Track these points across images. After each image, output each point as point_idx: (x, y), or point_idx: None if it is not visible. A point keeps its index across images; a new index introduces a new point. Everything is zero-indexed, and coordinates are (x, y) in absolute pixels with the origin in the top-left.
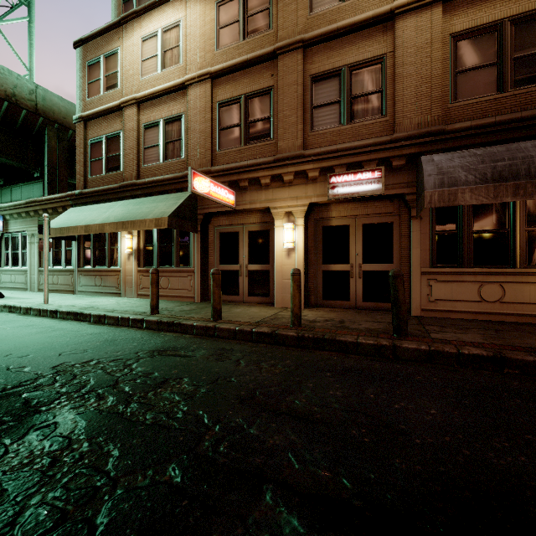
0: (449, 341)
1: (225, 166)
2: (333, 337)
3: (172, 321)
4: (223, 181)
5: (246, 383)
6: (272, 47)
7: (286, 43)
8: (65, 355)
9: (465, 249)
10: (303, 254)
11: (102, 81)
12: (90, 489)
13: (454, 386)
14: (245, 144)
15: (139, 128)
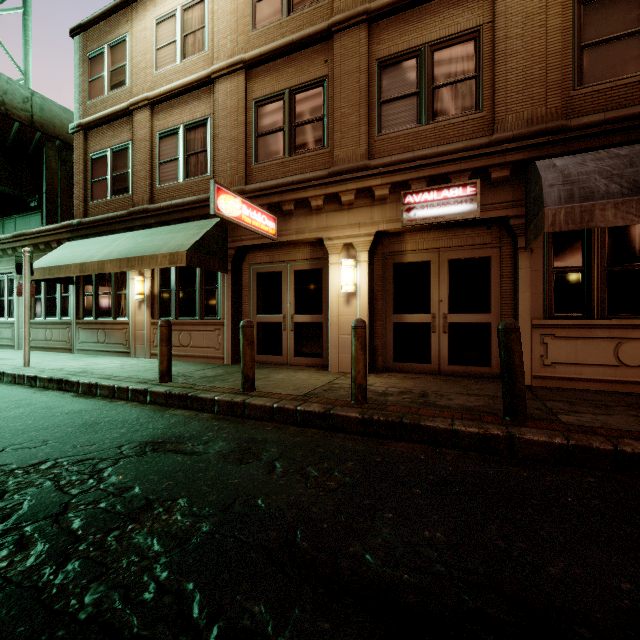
0: (592, 428)
1: (264, 184)
2: (416, 422)
3: (185, 393)
4: (260, 204)
5: (281, 512)
6: (326, 22)
7: (345, 17)
8: (10, 451)
9: (594, 293)
10: (368, 300)
11: (106, 78)
12: None
13: (635, 519)
14: (290, 154)
15: (153, 137)
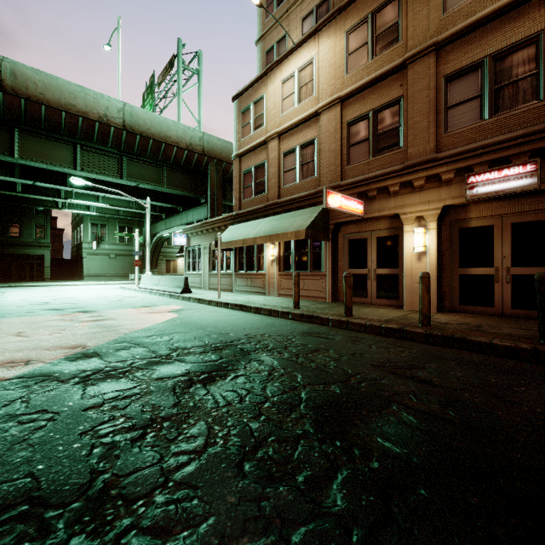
0: None
1: (354, 179)
2: (464, 337)
3: (311, 314)
4: (352, 193)
5: (377, 359)
6: (401, 59)
7: (417, 51)
8: (248, 330)
9: None
10: (436, 257)
11: (252, 123)
12: (293, 386)
13: None
14: (374, 156)
15: (279, 156)
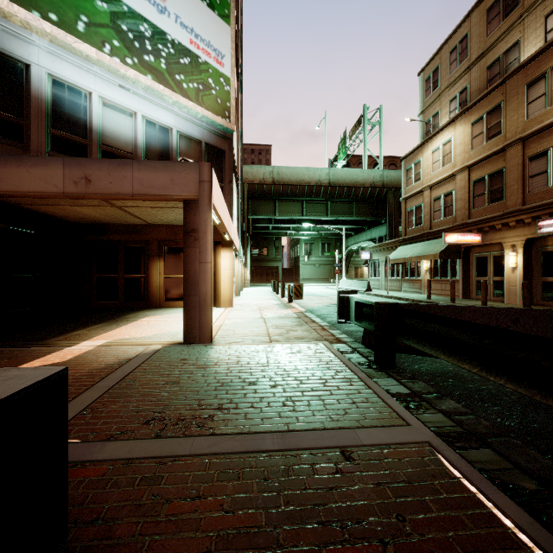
0: None
1: (475, 219)
2: None
3: (431, 301)
4: (473, 228)
5: None
6: (502, 145)
7: (510, 142)
8: None
9: None
10: (522, 271)
11: (413, 178)
12: None
13: None
14: (488, 204)
15: (431, 201)
